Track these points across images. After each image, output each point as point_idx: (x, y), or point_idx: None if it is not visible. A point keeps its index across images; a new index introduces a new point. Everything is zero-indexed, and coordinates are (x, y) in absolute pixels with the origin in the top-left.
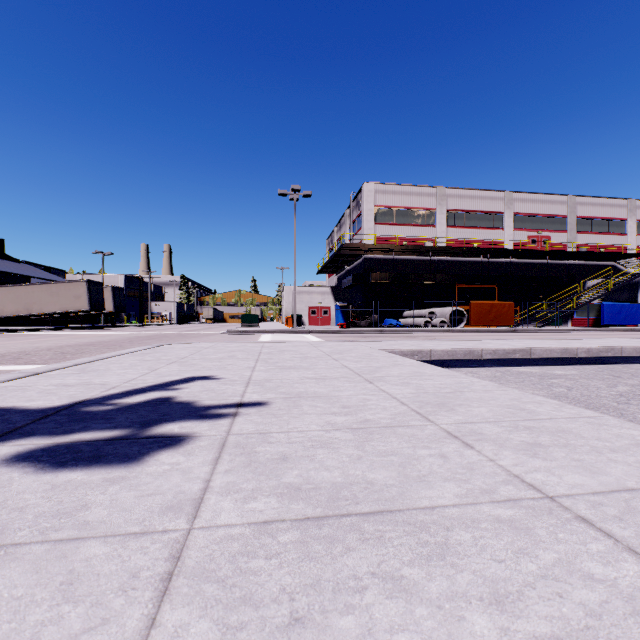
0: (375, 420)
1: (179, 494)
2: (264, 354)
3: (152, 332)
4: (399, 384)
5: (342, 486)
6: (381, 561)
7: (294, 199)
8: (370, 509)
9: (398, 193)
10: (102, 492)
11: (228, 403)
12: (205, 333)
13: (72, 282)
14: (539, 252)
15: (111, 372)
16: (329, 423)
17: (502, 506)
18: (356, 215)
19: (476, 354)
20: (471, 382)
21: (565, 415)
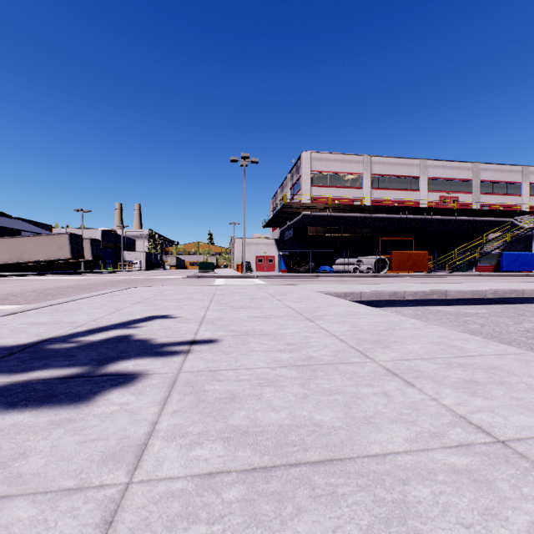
0: (318, 357)
1: (123, 439)
2: (217, 295)
3: (124, 277)
4: (337, 322)
5: (289, 429)
6: (336, 527)
7: (244, 165)
8: (319, 457)
9: (331, 160)
10: (44, 437)
11: (182, 340)
12: (169, 278)
13: (56, 235)
14: (449, 210)
15: (81, 311)
16: (275, 360)
17: (455, 453)
18: (296, 179)
19: (400, 295)
20: (400, 320)
21: (492, 352)
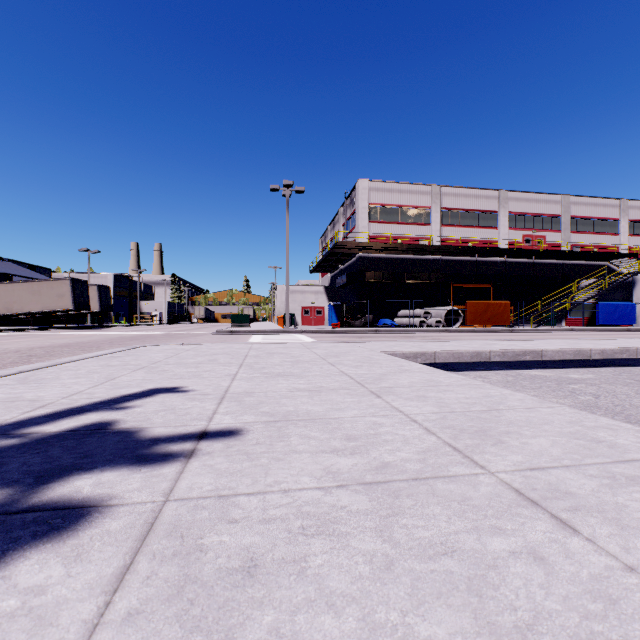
0: (397, 464)
1: None
2: (250, 357)
3: (138, 332)
4: (414, 398)
5: None
6: None
7: (287, 195)
8: None
9: (393, 191)
10: None
11: (187, 432)
12: (194, 333)
13: (55, 280)
14: (534, 251)
15: (57, 382)
16: (329, 472)
17: None
18: (350, 213)
19: (484, 356)
20: (502, 395)
21: None
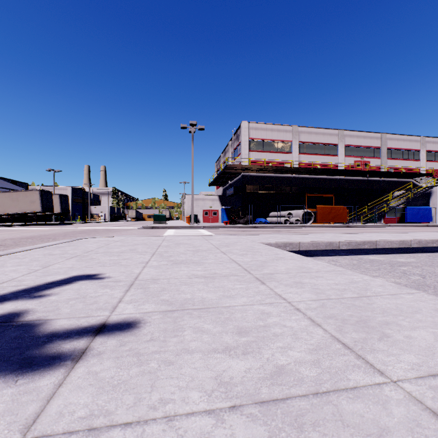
0: (292, 369)
1: None
2: (162, 247)
3: (87, 227)
4: (293, 285)
5: None
6: None
7: (192, 131)
8: None
9: (266, 129)
10: None
11: (86, 325)
12: (126, 228)
13: (28, 191)
14: (362, 172)
15: None
16: (221, 382)
17: None
18: (236, 145)
19: (335, 245)
20: (365, 281)
21: None
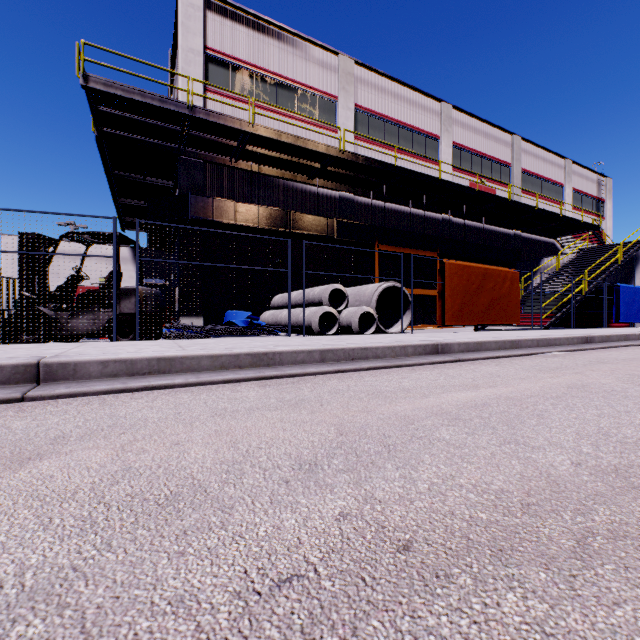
0: None
1: None
2: None
3: None
4: None
5: None
6: None
7: None
8: None
9: (262, 39)
10: None
11: None
12: None
13: None
14: (500, 200)
15: None
16: None
17: None
18: (176, 90)
19: None
20: None
21: None
